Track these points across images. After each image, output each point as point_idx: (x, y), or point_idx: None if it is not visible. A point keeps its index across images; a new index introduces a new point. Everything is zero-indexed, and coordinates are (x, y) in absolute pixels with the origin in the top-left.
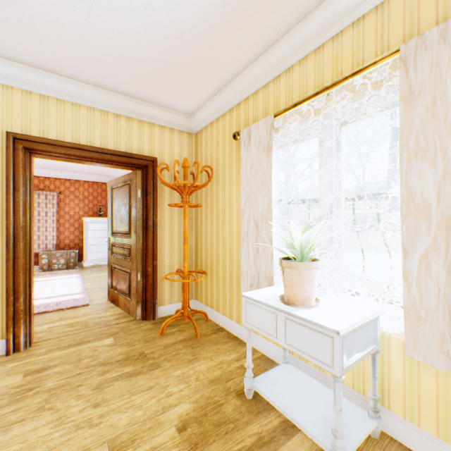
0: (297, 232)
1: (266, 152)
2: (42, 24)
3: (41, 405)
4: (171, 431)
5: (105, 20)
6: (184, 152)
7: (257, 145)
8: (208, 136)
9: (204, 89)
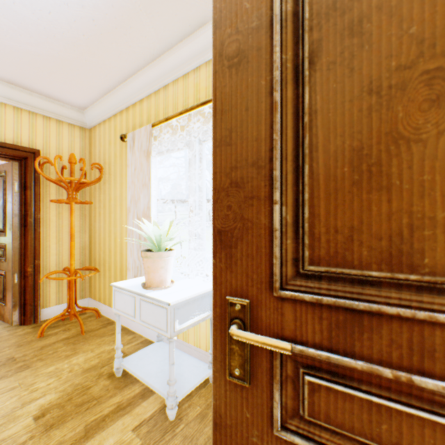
0: (152, 227)
1: (146, 156)
2: None
3: None
4: (27, 421)
5: None
6: (76, 146)
7: (140, 149)
8: (102, 133)
9: (92, 87)
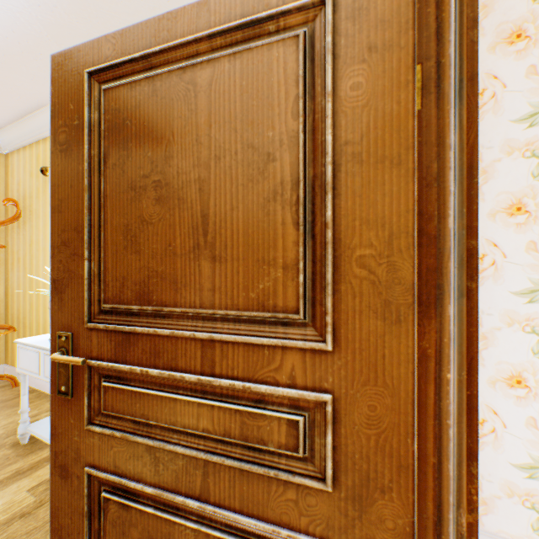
0: None
1: None
2: None
3: None
4: None
5: None
6: None
7: None
8: (22, 162)
9: (4, 107)
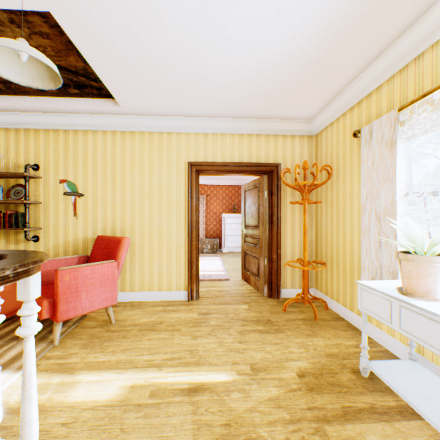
0: (414, 226)
1: (388, 147)
2: (208, 92)
3: (209, 332)
4: (292, 374)
5: (244, 76)
6: (304, 154)
7: (379, 141)
8: (328, 136)
9: (323, 96)
